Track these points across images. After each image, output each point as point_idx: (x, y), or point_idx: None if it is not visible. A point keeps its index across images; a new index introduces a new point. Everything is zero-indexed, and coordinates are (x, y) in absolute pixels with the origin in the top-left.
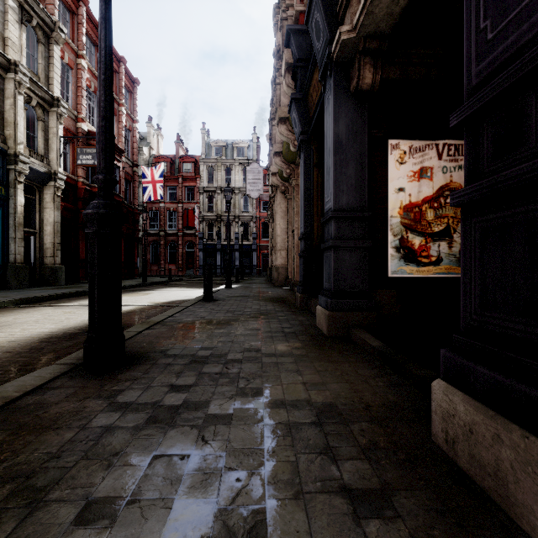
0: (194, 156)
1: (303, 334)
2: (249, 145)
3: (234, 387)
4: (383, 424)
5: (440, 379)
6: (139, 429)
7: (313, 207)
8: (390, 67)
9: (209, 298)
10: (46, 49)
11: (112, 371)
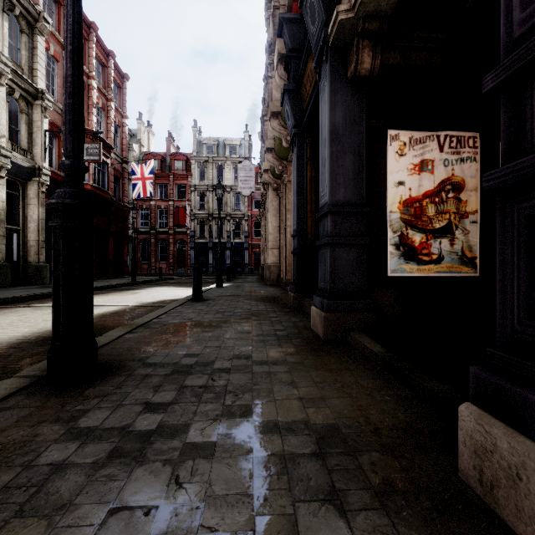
0: (185, 154)
1: (297, 337)
2: (241, 143)
3: (220, 404)
4: (397, 455)
5: (470, 403)
6: (97, 466)
7: (307, 203)
8: (390, 52)
9: (199, 298)
10: (30, 39)
11: (79, 386)
